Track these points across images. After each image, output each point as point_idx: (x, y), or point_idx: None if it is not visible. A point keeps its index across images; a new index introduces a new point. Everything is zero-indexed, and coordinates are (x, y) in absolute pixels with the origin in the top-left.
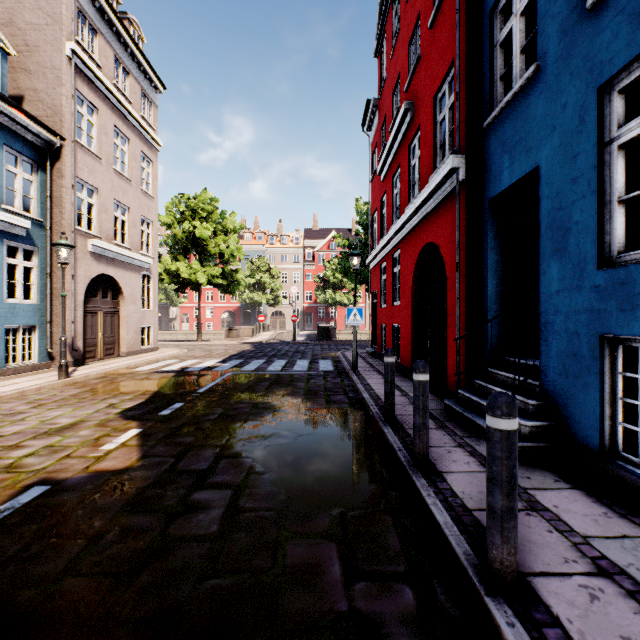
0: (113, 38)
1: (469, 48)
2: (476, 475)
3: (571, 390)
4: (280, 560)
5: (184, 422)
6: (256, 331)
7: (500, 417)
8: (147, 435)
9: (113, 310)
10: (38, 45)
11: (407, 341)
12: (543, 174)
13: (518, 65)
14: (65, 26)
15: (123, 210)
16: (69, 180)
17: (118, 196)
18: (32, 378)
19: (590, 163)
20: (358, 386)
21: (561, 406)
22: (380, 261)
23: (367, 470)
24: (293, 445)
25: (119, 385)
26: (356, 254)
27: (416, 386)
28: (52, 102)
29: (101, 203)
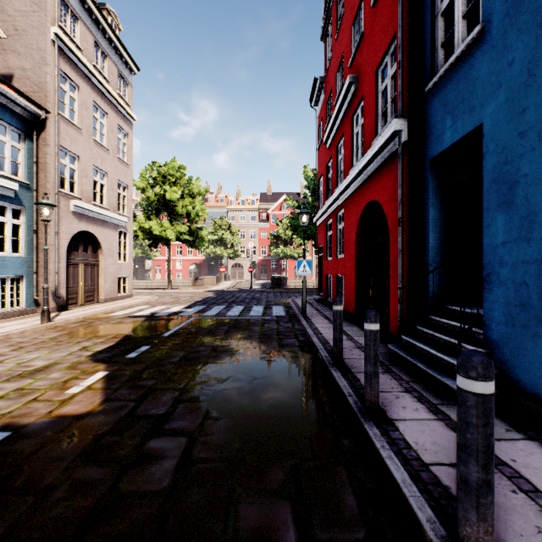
0: (93, 25)
1: (411, 20)
2: (427, 423)
3: (519, 339)
4: (231, 523)
5: (148, 365)
6: (218, 280)
7: (475, 379)
8: (112, 378)
9: (93, 262)
10: (26, 30)
11: (351, 290)
12: (488, 130)
13: (460, 30)
14: (49, 13)
15: (103, 176)
16: (53, 148)
17: (97, 163)
18: (18, 322)
19: (540, 115)
20: (307, 330)
21: (507, 354)
22: (326, 219)
23: (319, 416)
24: (248, 389)
25: (94, 329)
26: (305, 212)
27: (367, 335)
28: (38, 79)
29: (82, 169)
